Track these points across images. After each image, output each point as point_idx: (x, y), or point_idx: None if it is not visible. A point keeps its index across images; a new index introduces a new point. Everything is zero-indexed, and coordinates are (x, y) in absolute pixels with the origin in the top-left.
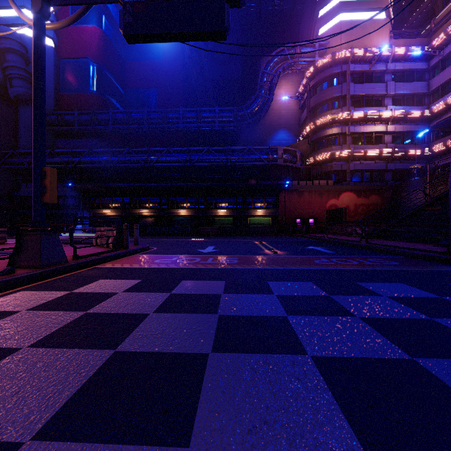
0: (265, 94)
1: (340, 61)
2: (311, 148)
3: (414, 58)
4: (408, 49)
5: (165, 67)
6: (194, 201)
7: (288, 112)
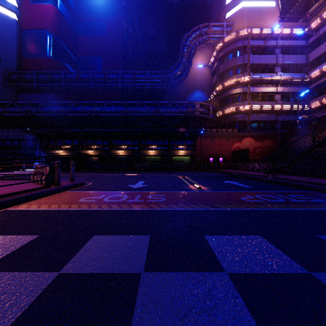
0: (185, 62)
1: (242, 38)
2: (220, 104)
3: (297, 37)
4: (292, 30)
5: (108, 40)
6: (130, 143)
7: (202, 77)
